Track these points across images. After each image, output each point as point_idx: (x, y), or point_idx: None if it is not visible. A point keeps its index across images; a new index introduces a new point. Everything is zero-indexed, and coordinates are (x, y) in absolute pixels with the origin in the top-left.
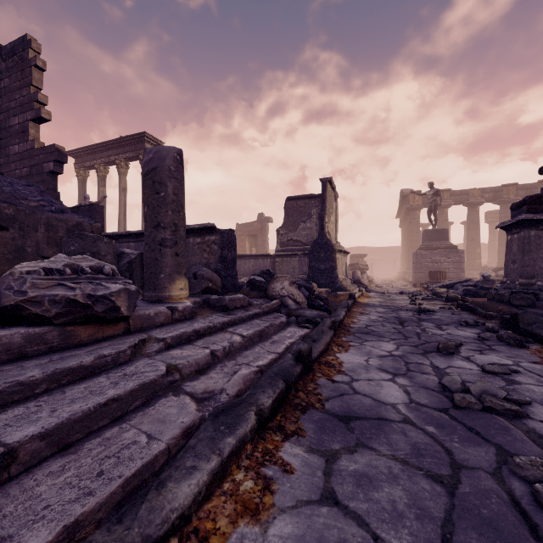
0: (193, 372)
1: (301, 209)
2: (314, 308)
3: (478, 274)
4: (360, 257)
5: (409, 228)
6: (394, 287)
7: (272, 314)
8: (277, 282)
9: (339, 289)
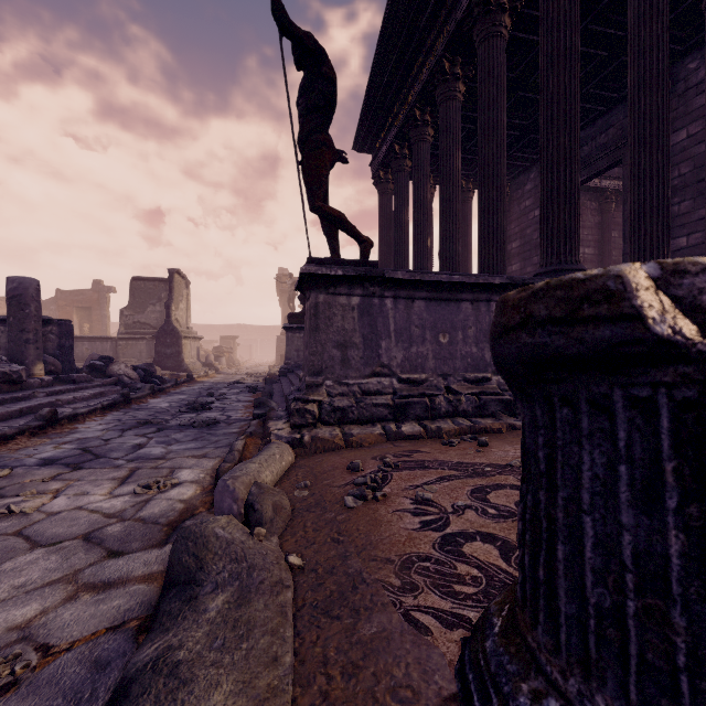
0: (67, 403)
1: (150, 292)
2: (147, 383)
3: None
4: (231, 339)
5: (283, 310)
6: (253, 369)
7: (111, 386)
8: (115, 365)
9: (185, 372)
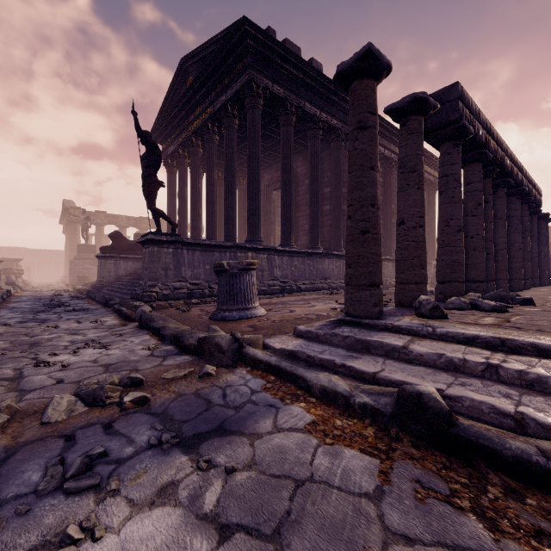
0: None
1: None
2: None
3: None
4: (14, 261)
5: (70, 238)
6: (49, 288)
7: None
8: None
9: None
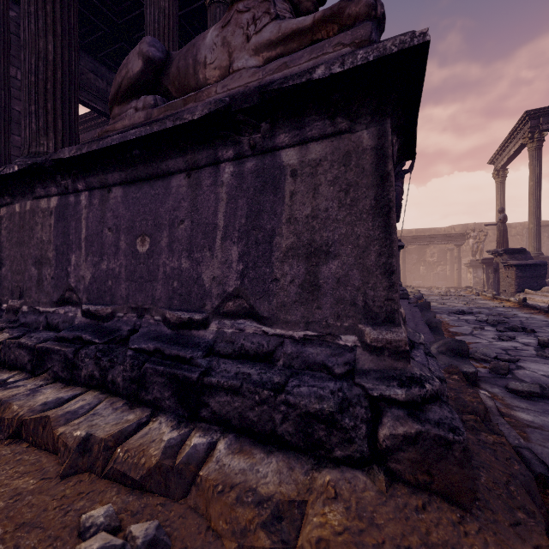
0: None
1: None
2: None
3: None
4: None
5: None
6: None
7: None
8: None
9: None
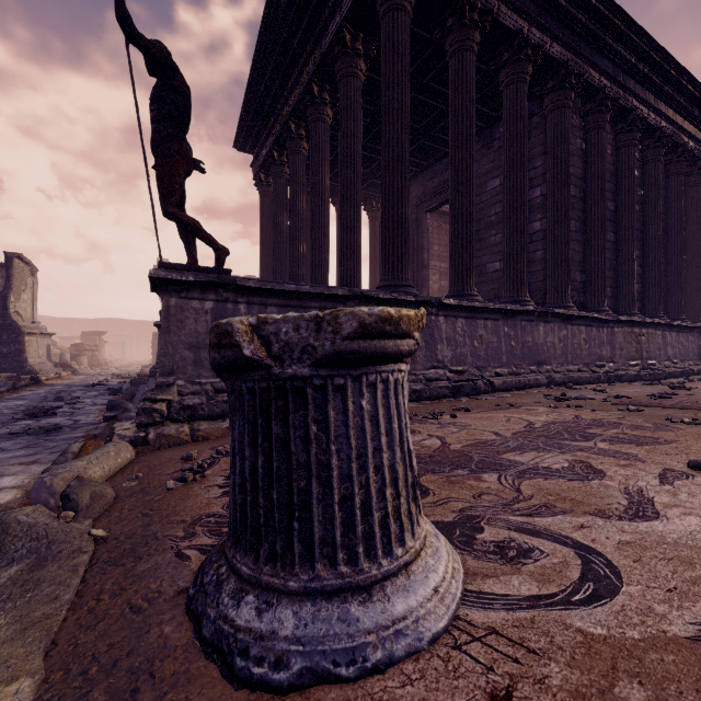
0: None
1: None
2: None
3: None
4: (96, 335)
5: None
6: (122, 369)
7: None
8: None
9: (30, 373)
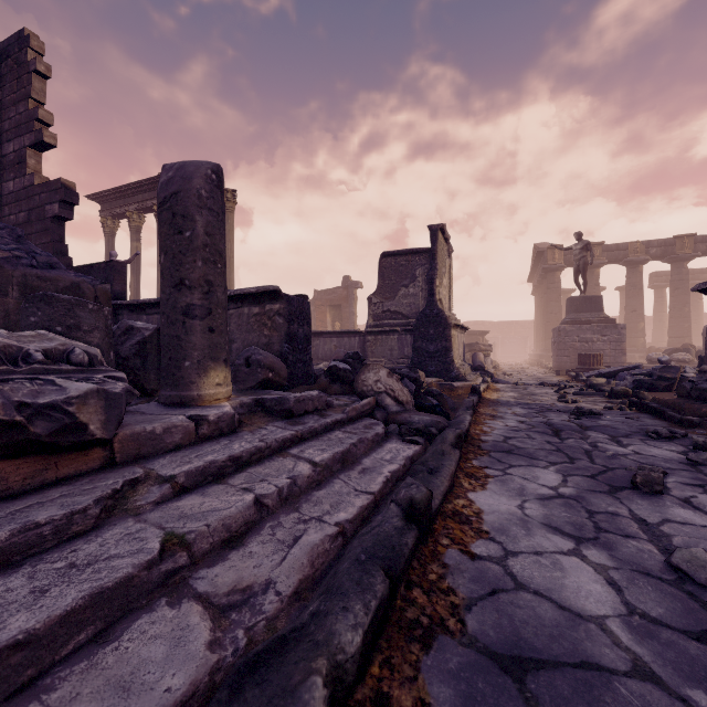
0: (218, 543)
1: (402, 269)
2: (424, 410)
3: (642, 357)
4: (479, 335)
5: (546, 296)
6: (528, 375)
7: (362, 420)
8: (369, 372)
9: (456, 379)
